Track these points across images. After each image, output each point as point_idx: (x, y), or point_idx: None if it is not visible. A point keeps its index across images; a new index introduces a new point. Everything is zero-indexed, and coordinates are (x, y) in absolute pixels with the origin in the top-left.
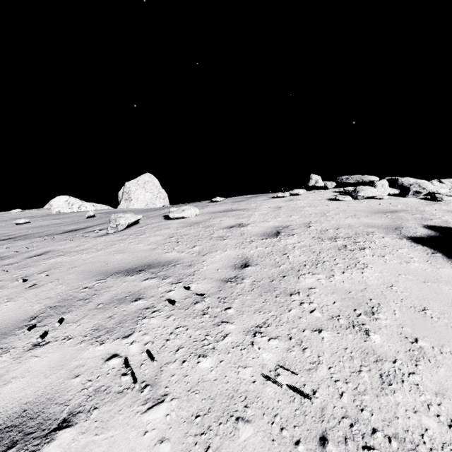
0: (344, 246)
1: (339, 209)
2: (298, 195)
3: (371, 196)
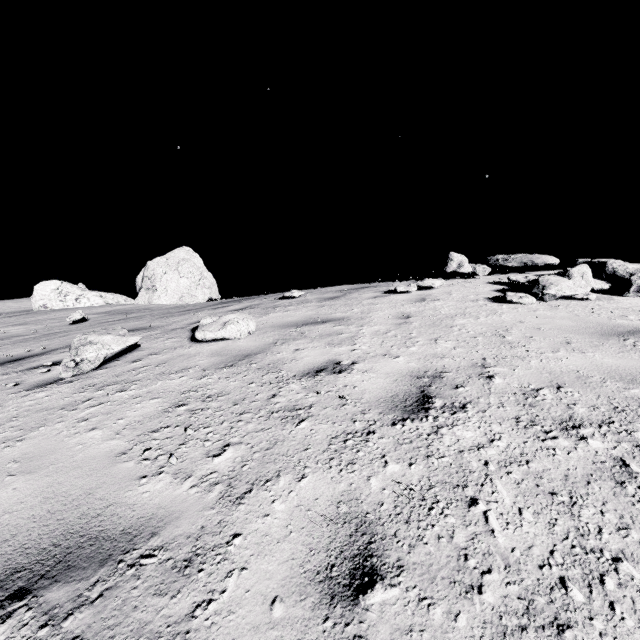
0: (621, 463)
1: (524, 324)
2: (431, 290)
3: (569, 295)
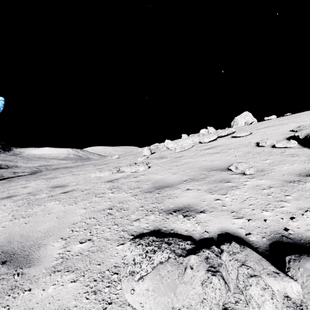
0: None
1: None
2: None
3: None
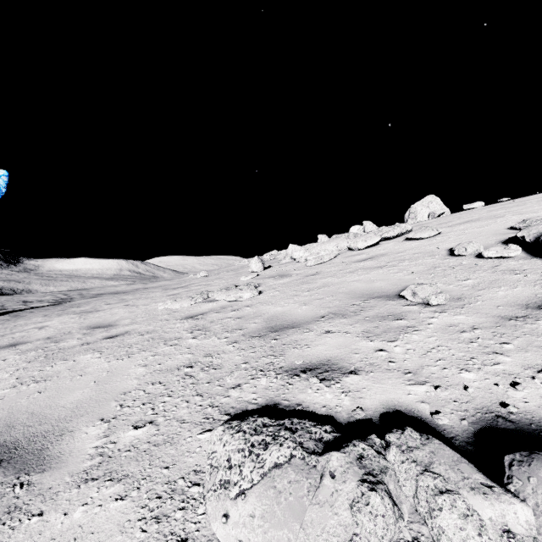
0: None
1: None
2: None
3: None
